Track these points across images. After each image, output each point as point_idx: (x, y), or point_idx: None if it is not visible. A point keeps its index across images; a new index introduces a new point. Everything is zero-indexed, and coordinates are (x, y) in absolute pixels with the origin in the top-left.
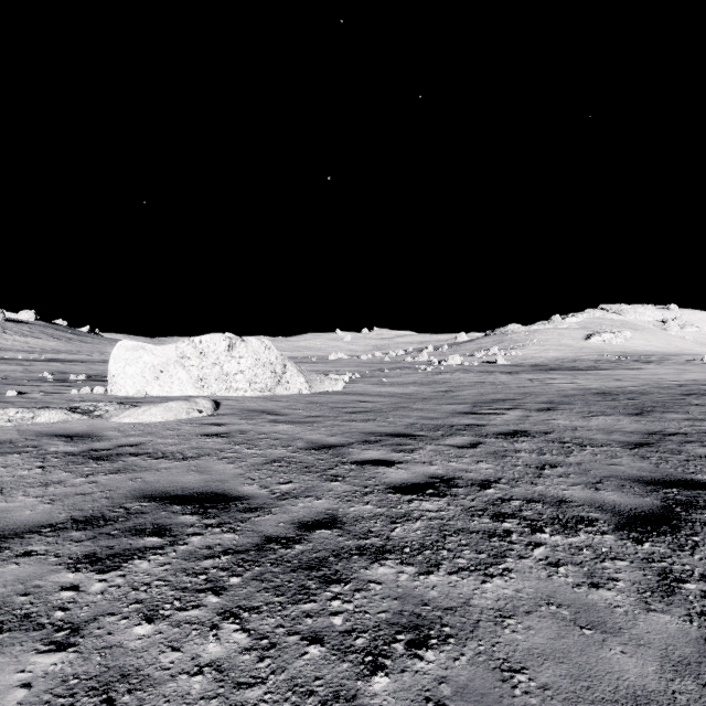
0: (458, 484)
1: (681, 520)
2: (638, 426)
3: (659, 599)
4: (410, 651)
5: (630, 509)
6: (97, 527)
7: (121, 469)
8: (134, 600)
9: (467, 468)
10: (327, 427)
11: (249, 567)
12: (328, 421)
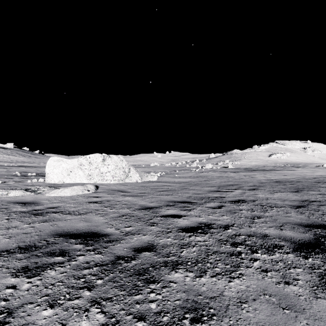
0: (213, 227)
1: (325, 245)
2: (297, 197)
3: (321, 291)
4: (193, 324)
5: (299, 240)
6: (31, 251)
7: (47, 220)
8: (44, 294)
9: (217, 218)
10: (149, 198)
11: (107, 274)
12: (149, 195)
